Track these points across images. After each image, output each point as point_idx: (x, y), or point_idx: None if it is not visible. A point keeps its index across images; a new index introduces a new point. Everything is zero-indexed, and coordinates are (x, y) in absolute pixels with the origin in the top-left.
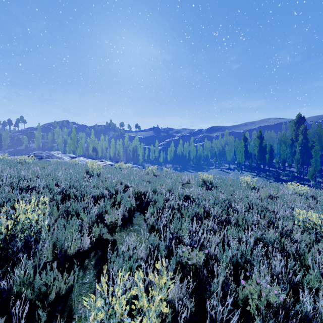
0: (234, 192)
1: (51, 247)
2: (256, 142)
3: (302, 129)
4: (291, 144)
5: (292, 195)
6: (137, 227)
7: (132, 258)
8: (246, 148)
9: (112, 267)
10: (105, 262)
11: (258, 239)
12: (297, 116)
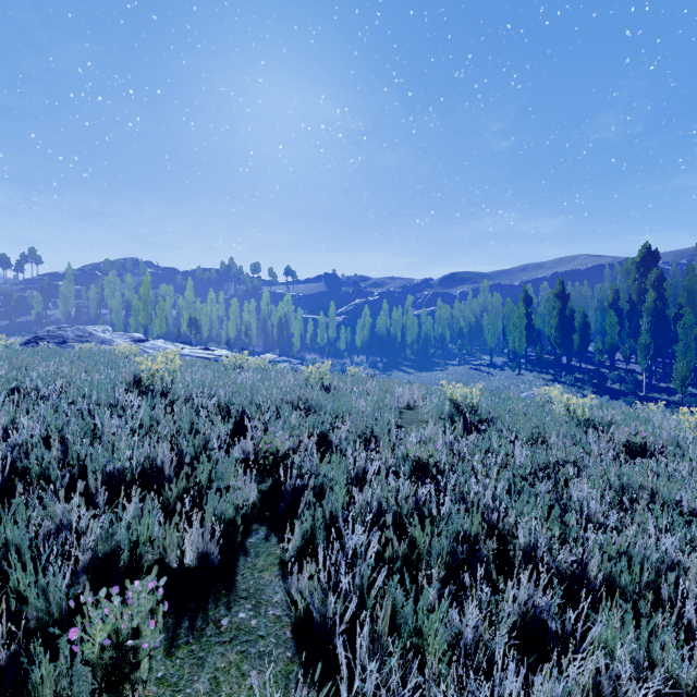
0: (540, 435)
1: None
2: (550, 307)
3: (653, 279)
4: (628, 310)
5: None
6: (245, 612)
7: None
8: (530, 320)
9: None
10: None
11: None
12: (642, 249)
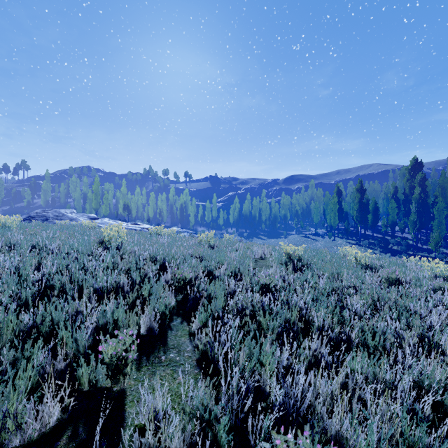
0: (338, 273)
1: None
2: (354, 197)
3: (419, 179)
4: (403, 199)
5: (431, 279)
6: (173, 354)
7: None
8: (340, 206)
9: None
10: None
11: (416, 383)
12: (412, 160)
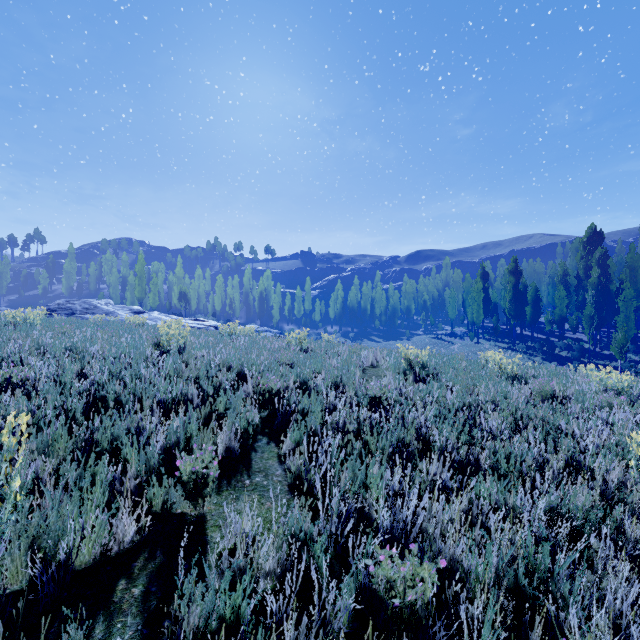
0: (474, 386)
1: (25, 550)
2: (506, 282)
3: (597, 257)
4: (576, 285)
5: (600, 392)
6: (260, 478)
7: (242, 585)
8: (487, 294)
9: (186, 612)
10: (172, 588)
11: (554, 510)
12: (588, 229)
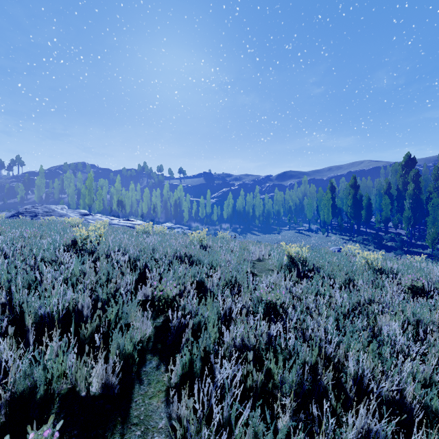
0: (349, 280)
1: None
2: (347, 193)
3: (412, 175)
4: (397, 195)
5: None
6: None
7: None
8: (334, 201)
9: None
10: None
11: None
12: (405, 156)
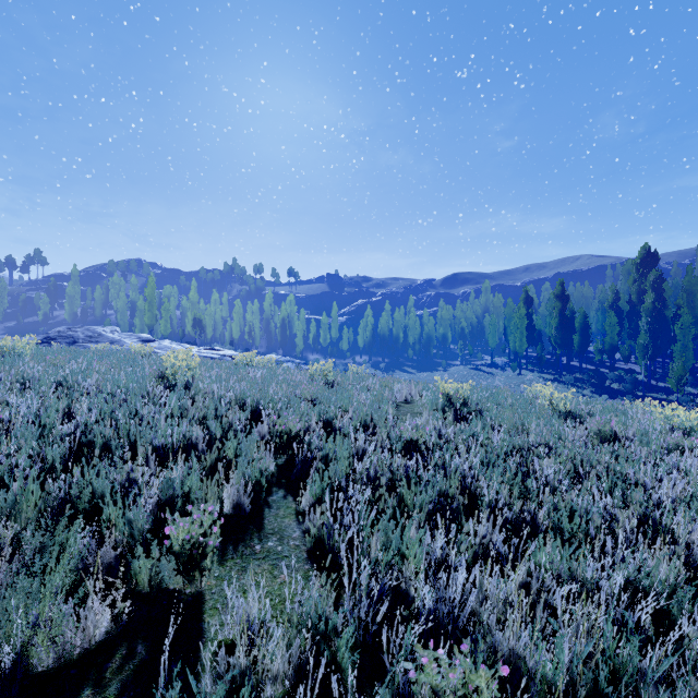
0: (523, 425)
1: None
2: (551, 307)
3: (652, 280)
4: (628, 311)
5: (666, 432)
6: (273, 542)
7: None
8: (530, 321)
9: None
10: None
11: (631, 583)
12: (642, 250)
